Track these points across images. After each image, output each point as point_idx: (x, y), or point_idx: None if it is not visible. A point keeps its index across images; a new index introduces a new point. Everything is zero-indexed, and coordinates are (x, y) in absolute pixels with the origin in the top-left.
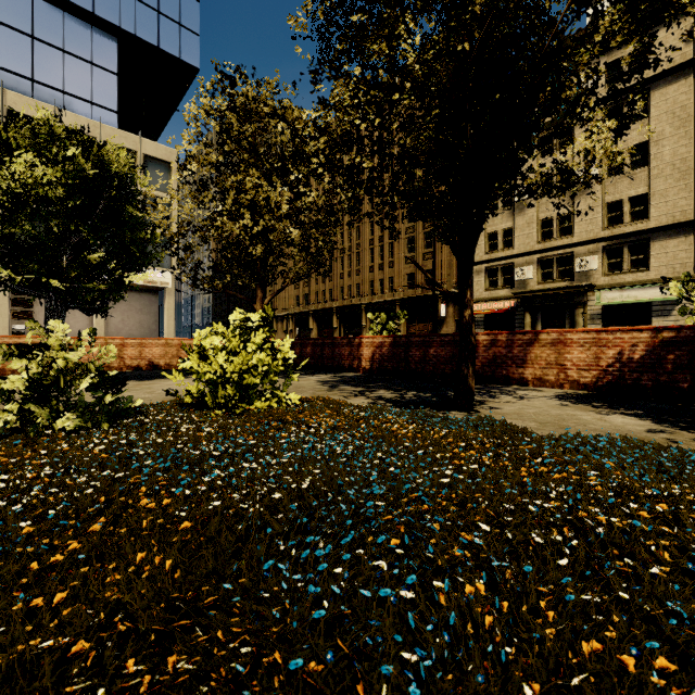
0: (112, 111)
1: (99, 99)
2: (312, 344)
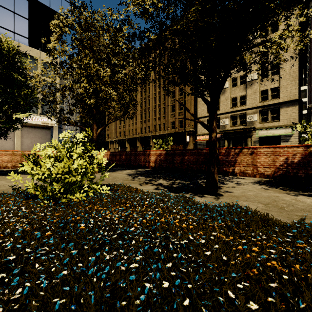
0: (25, 37)
1: (18, 31)
2: (125, 154)
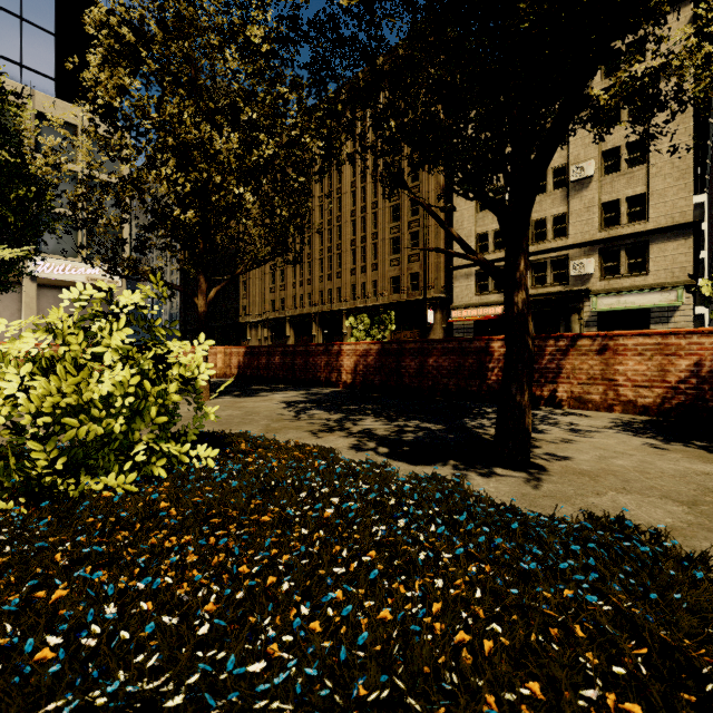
0: (48, 77)
1: (31, 61)
2: (281, 353)
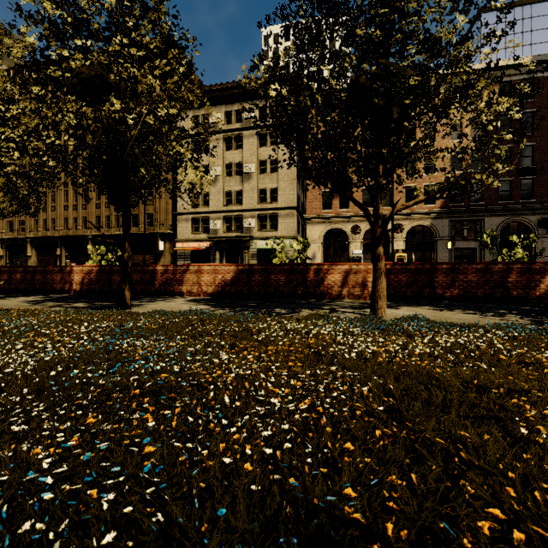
0: None
1: None
2: (22, 271)
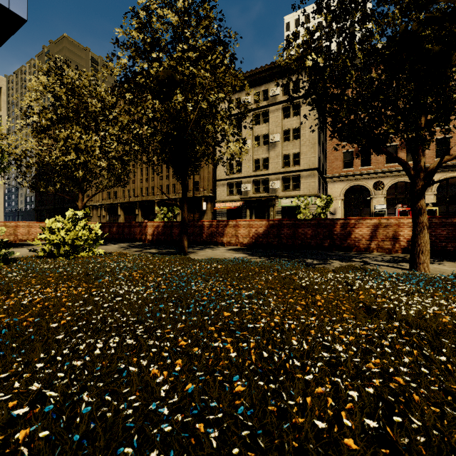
0: None
1: None
2: (116, 226)
